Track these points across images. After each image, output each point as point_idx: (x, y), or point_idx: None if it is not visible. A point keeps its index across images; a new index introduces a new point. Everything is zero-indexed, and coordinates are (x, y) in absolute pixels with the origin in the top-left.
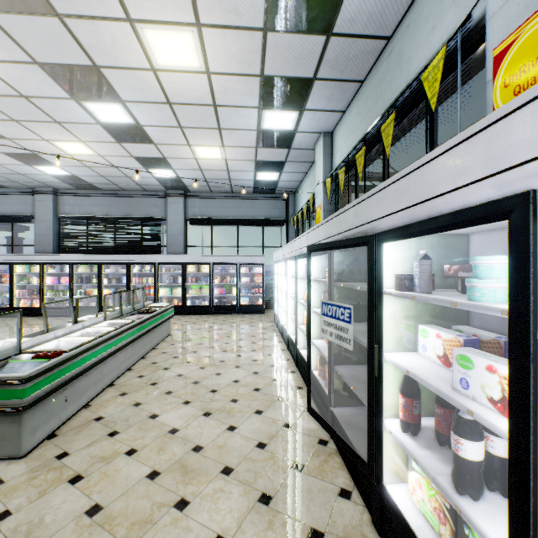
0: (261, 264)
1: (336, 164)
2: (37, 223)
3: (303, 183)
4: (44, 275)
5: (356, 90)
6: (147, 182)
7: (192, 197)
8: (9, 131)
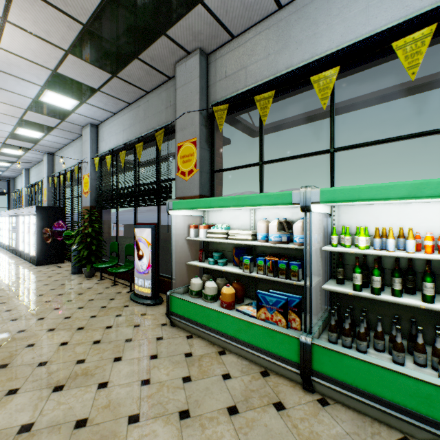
0: None
1: (31, 182)
2: None
3: (19, 178)
4: None
5: (35, 165)
6: None
7: None
8: None
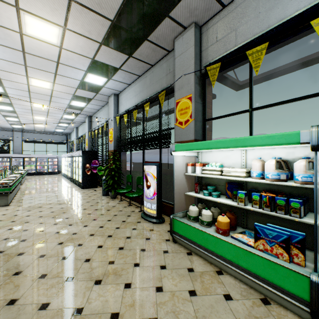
0: (57, 158)
1: (79, 135)
2: None
3: (73, 133)
4: None
5: (81, 124)
6: (6, 127)
7: (26, 132)
8: None
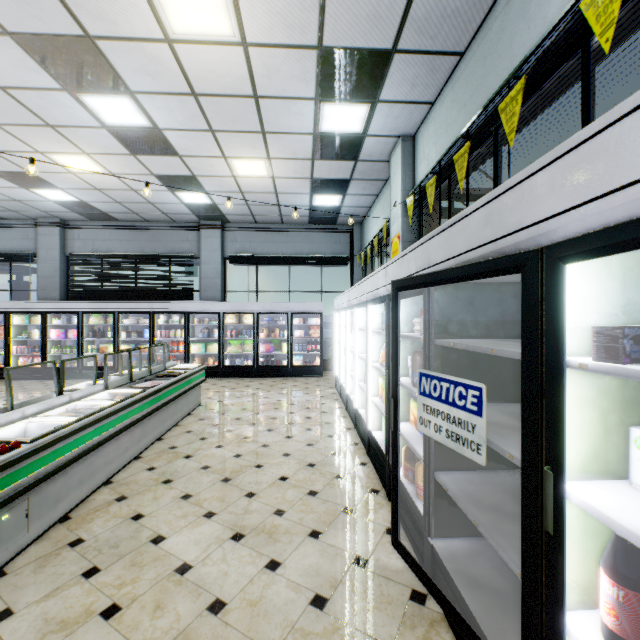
0: (319, 313)
1: (420, 177)
2: (40, 262)
3: (373, 209)
4: (47, 327)
5: (452, 68)
6: (175, 210)
7: (232, 229)
8: None
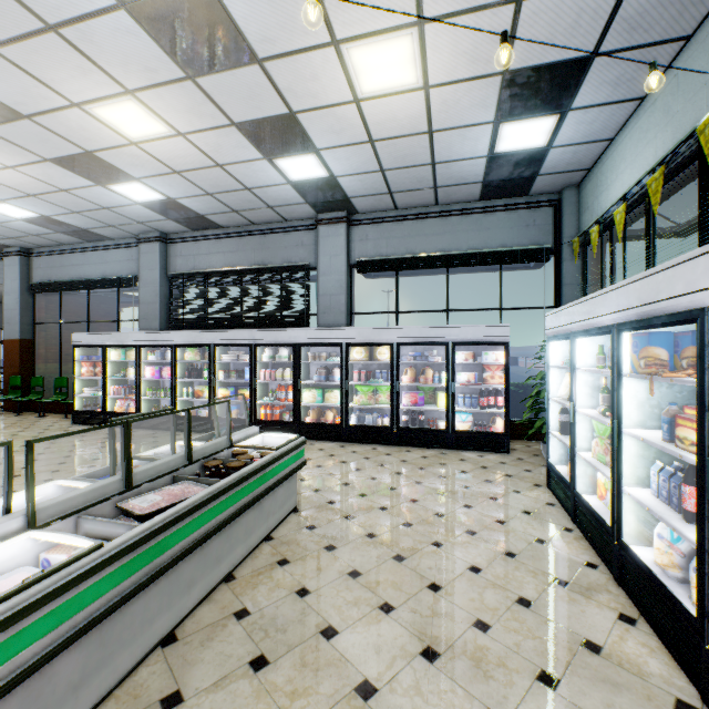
0: (502, 344)
1: None
2: (142, 286)
3: (621, 139)
4: (140, 364)
5: None
6: (282, 199)
7: (362, 222)
8: (11, 92)
